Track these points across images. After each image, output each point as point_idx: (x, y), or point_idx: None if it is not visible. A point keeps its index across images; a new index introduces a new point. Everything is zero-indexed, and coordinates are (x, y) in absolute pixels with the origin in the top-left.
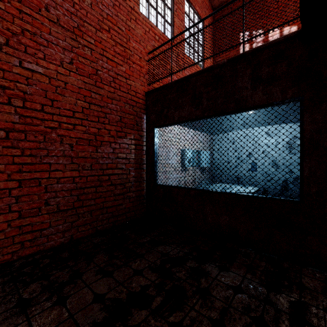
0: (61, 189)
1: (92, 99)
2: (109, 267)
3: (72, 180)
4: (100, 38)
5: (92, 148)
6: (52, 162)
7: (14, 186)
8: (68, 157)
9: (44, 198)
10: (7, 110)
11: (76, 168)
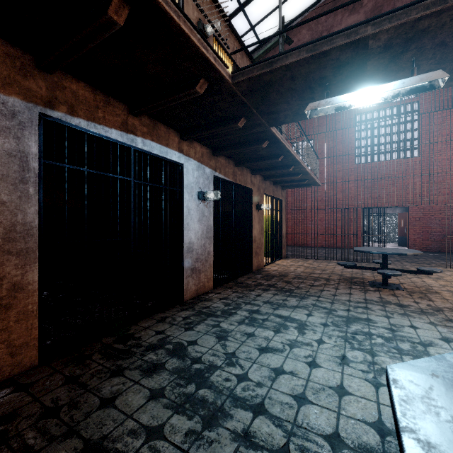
0: (435, 234)
1: (449, 202)
2: (447, 254)
3: (439, 232)
4: (452, 177)
5: (449, 221)
6: (432, 226)
7: (420, 232)
8: (438, 224)
9: (429, 236)
10: (419, 213)
11: (441, 228)
